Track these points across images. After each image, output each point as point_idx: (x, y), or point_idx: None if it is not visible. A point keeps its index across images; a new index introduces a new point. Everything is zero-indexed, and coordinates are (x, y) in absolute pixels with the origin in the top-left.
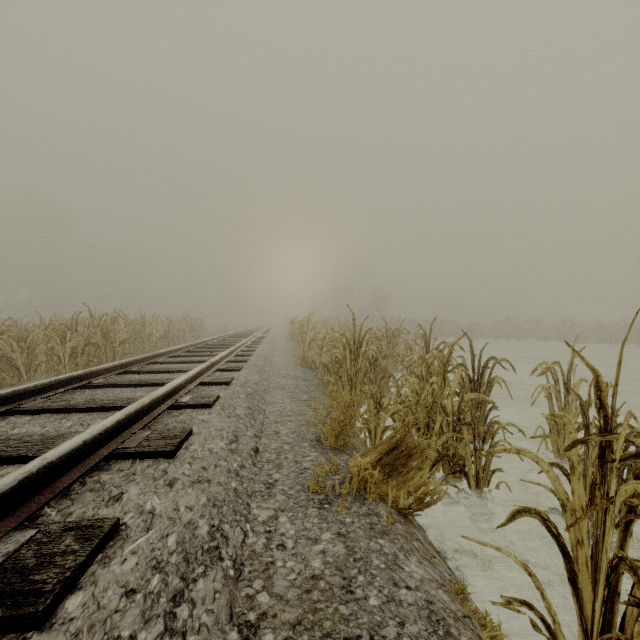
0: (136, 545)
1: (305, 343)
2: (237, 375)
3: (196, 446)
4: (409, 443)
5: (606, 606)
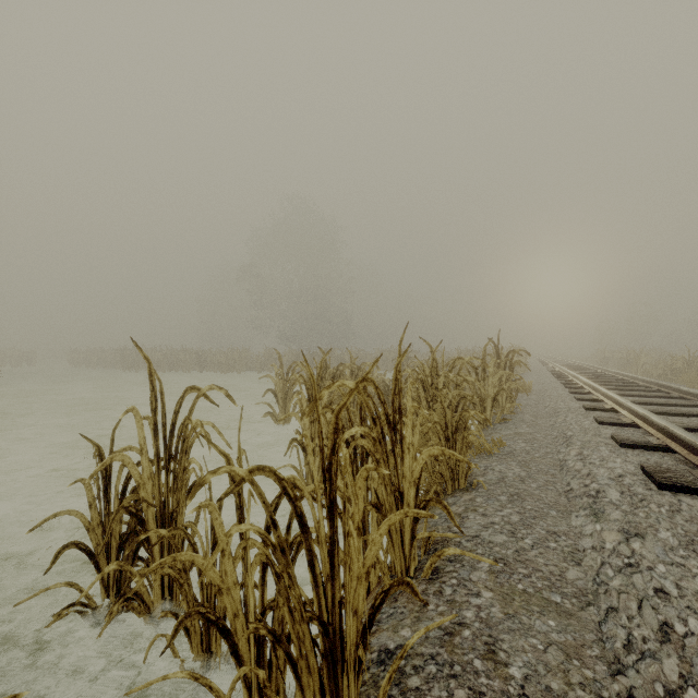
0: None
1: (639, 365)
2: None
3: None
4: None
5: None
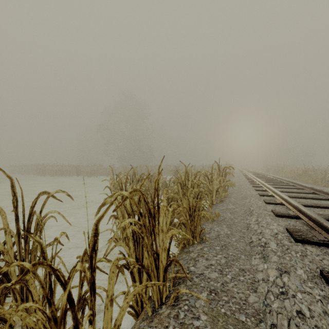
0: None
1: (283, 172)
2: None
3: None
4: (317, 180)
5: None
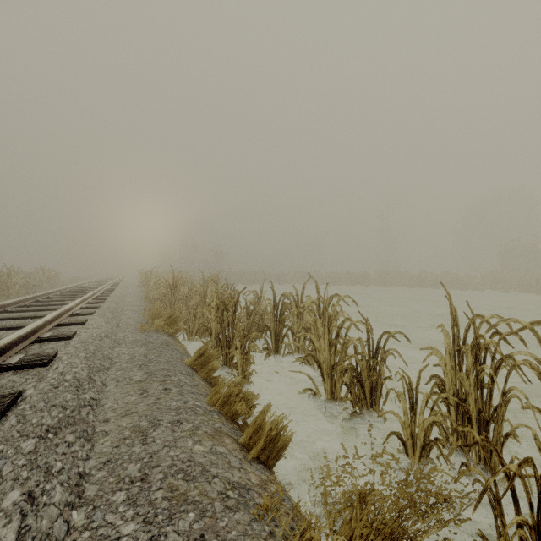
0: (85, 334)
1: (149, 287)
2: (102, 305)
3: (92, 323)
4: (176, 315)
5: (217, 344)
